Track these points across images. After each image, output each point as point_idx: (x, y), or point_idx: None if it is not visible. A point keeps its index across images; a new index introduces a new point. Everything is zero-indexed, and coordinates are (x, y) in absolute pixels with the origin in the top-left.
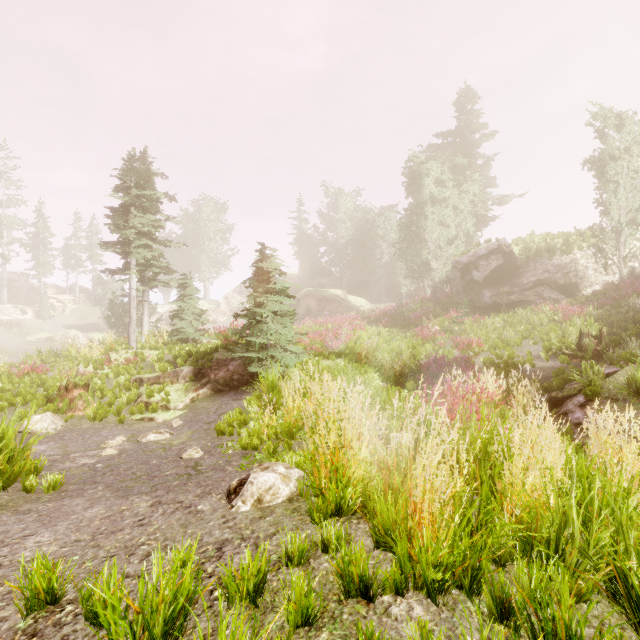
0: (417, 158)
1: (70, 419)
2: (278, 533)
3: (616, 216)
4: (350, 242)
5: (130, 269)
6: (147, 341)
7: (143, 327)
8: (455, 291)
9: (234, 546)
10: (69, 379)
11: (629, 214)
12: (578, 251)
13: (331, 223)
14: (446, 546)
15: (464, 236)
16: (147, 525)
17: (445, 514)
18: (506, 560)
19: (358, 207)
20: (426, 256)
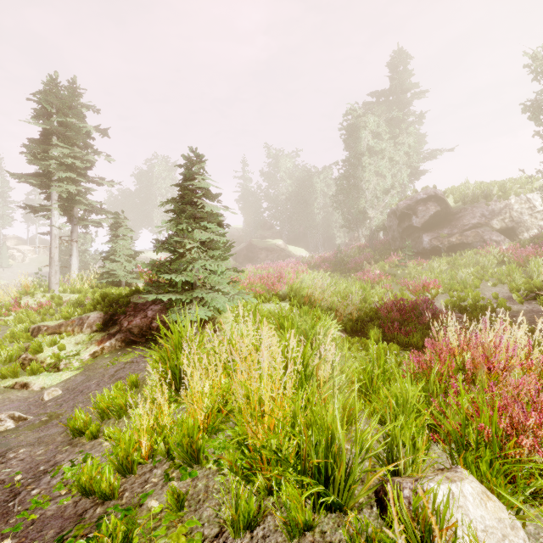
0: (355, 111)
1: None
2: None
3: None
4: (290, 198)
5: (51, 204)
6: (72, 284)
7: (71, 270)
8: (391, 238)
9: None
10: None
11: None
12: (515, 197)
13: (272, 181)
14: None
15: (399, 186)
16: None
17: None
18: None
19: (297, 167)
20: (363, 205)
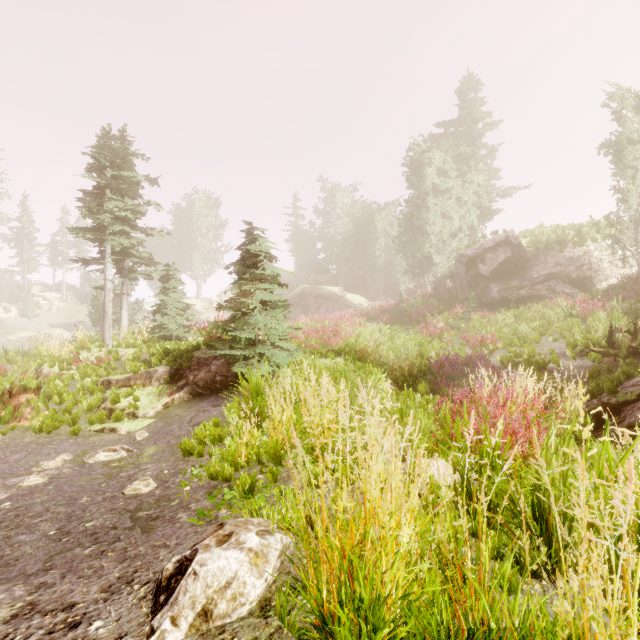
0: (419, 147)
1: (11, 431)
2: None
3: (635, 204)
4: (347, 238)
5: (105, 258)
6: (125, 338)
7: (121, 323)
8: (459, 286)
9: None
10: (13, 382)
11: None
12: (591, 243)
13: (328, 219)
14: None
15: (468, 229)
16: None
17: None
18: None
19: (355, 202)
20: (428, 250)
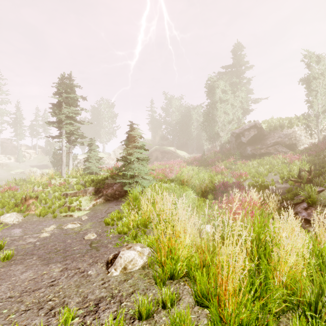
0: (212, 79)
1: (27, 215)
2: (134, 292)
3: (316, 108)
4: (178, 123)
5: (62, 136)
6: (71, 173)
7: (69, 166)
8: (232, 148)
9: (106, 302)
10: (27, 194)
11: (323, 107)
12: (296, 127)
13: (168, 113)
14: (245, 312)
15: (237, 119)
16: (55, 285)
17: (242, 287)
18: (280, 314)
19: (182, 105)
20: (217, 129)
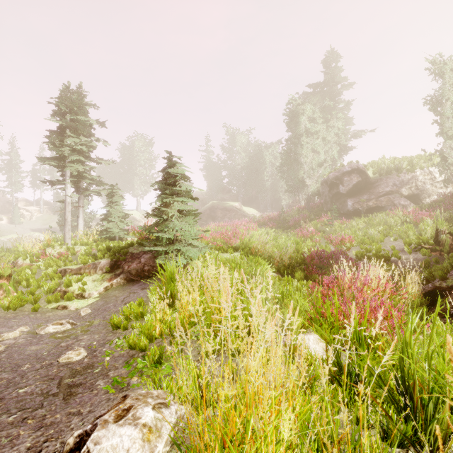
0: (295, 101)
1: None
2: None
3: (451, 141)
4: (244, 168)
5: (65, 180)
6: (80, 239)
7: (78, 228)
8: (324, 202)
9: None
10: None
11: None
12: (420, 170)
13: (230, 154)
14: None
15: (330, 160)
16: None
17: None
18: None
19: (250, 142)
20: (302, 175)
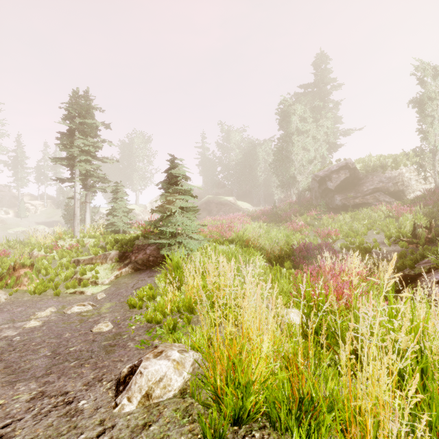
0: (287, 102)
1: (15, 293)
2: None
3: (432, 141)
4: (238, 164)
5: (75, 178)
6: (88, 232)
7: (86, 222)
8: (314, 197)
9: None
10: (16, 260)
11: None
12: (404, 167)
13: (225, 150)
14: None
15: (320, 157)
16: (6, 437)
17: None
18: None
19: (244, 139)
20: (293, 172)
